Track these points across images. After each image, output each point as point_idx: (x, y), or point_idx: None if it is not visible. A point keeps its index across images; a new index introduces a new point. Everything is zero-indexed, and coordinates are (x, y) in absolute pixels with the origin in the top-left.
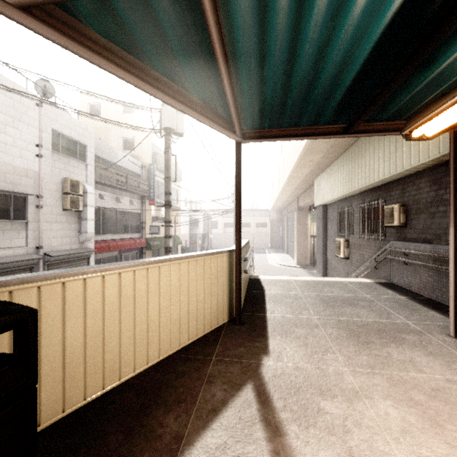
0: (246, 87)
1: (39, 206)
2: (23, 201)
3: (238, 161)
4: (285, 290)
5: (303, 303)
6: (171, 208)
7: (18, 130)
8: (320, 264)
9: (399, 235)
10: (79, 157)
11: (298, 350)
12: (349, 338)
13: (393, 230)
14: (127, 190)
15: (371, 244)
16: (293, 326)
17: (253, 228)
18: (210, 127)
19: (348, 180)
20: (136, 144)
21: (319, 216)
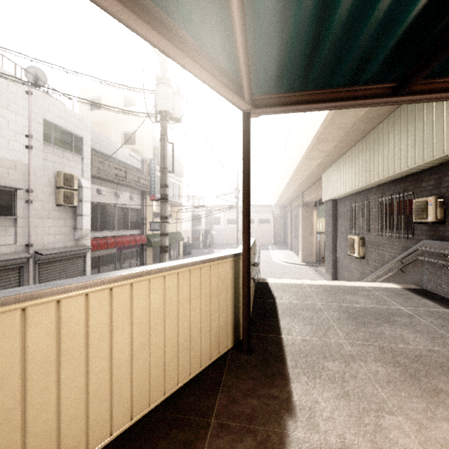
0: (263, 8)
1: (29, 200)
2: (12, 195)
3: (247, 137)
4: (300, 298)
5: (326, 317)
6: (173, 204)
7: (5, 119)
8: (329, 263)
9: (433, 234)
10: (74, 150)
11: (336, 406)
12: (405, 382)
13: (424, 227)
14: (126, 185)
15: (394, 243)
16: (320, 357)
17: (255, 224)
18: (208, 85)
19: (365, 171)
20: (137, 138)
21: (328, 212)
